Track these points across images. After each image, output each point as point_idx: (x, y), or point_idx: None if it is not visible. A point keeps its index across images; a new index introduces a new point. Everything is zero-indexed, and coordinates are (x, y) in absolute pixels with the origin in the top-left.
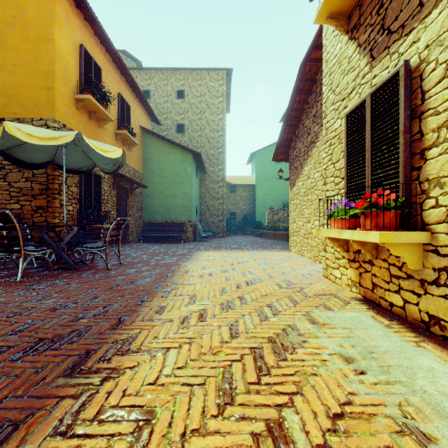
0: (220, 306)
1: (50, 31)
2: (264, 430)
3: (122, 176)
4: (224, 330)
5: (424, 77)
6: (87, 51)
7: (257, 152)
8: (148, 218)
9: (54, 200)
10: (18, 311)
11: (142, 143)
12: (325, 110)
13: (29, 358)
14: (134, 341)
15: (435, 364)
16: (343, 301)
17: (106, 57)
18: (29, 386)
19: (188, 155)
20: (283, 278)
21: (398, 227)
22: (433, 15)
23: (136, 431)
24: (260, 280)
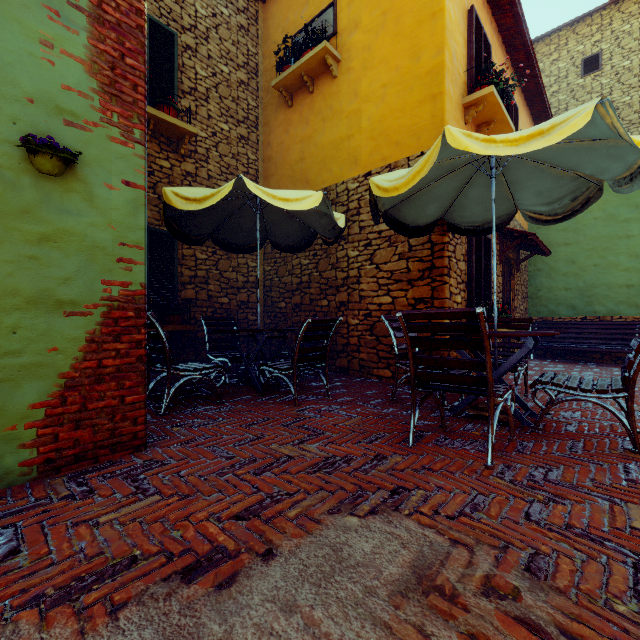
0: None
1: None
2: None
3: (519, 236)
4: None
5: None
6: (476, 17)
7: None
8: (538, 313)
9: (443, 286)
10: None
11: None
12: None
13: None
14: None
15: None
16: None
17: (491, 26)
18: None
19: None
20: None
21: None
22: None
23: None
24: None
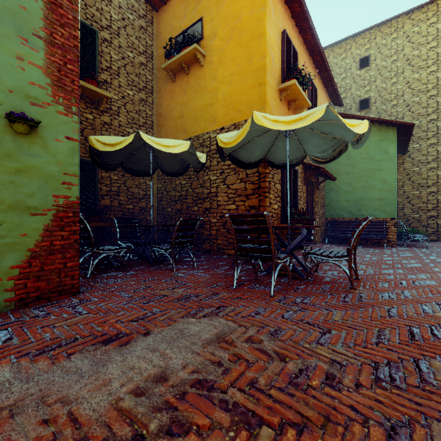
0: None
1: (261, 24)
2: None
3: (315, 168)
4: None
5: None
6: (287, 36)
7: None
8: (331, 216)
9: (265, 199)
10: (329, 370)
11: None
12: None
13: None
14: None
15: None
16: None
17: (298, 39)
18: None
19: (390, 130)
20: None
21: None
22: None
23: None
24: None
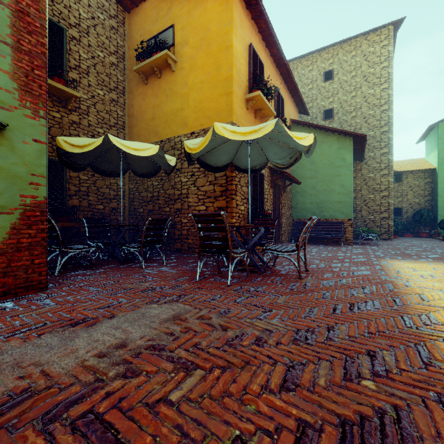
0: None
1: (229, 38)
2: None
3: (281, 173)
4: None
5: None
6: (254, 49)
7: (441, 123)
8: (297, 217)
9: (232, 201)
10: (260, 335)
11: None
12: None
13: None
14: None
15: None
16: None
17: (265, 52)
18: None
19: (347, 140)
20: None
21: None
22: None
23: None
24: None
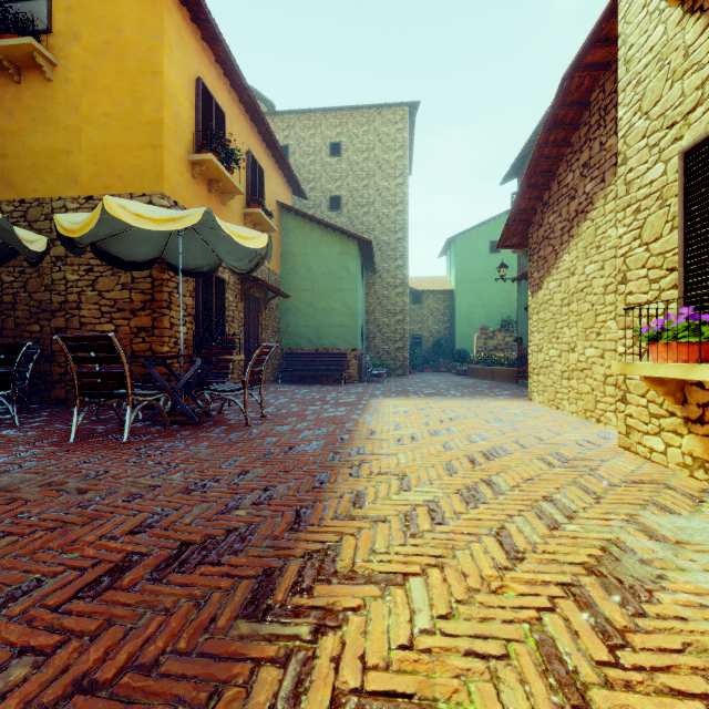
0: (459, 496)
1: (157, 59)
2: None
3: (255, 280)
4: (489, 543)
5: None
6: (206, 87)
7: (458, 237)
8: (288, 345)
9: (163, 317)
10: (137, 492)
11: (280, 229)
12: (623, 149)
13: (176, 576)
14: (339, 557)
15: None
16: (688, 496)
17: (230, 95)
18: (193, 632)
19: (351, 244)
20: (544, 448)
21: None
22: None
23: None
24: (506, 450)
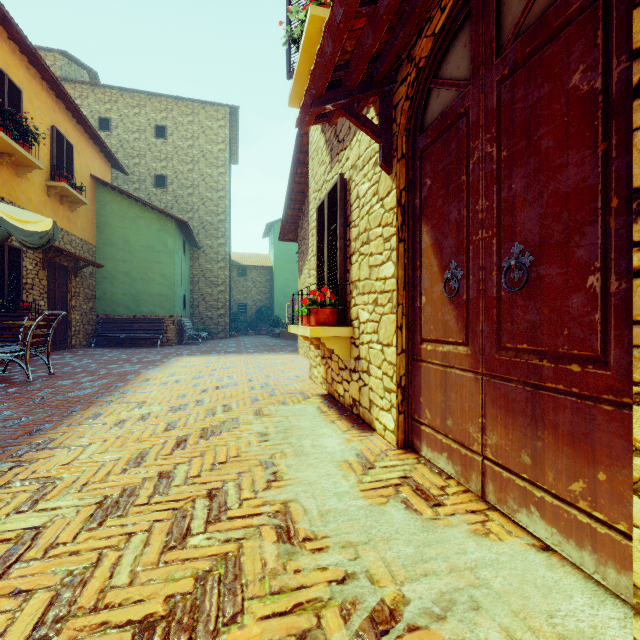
0: (170, 409)
1: None
2: (155, 475)
3: (59, 250)
4: (161, 426)
5: (351, 192)
6: None
7: (276, 223)
8: (104, 312)
9: None
10: None
11: (95, 201)
12: (310, 196)
13: None
14: (54, 442)
15: (329, 431)
16: (305, 397)
17: (29, 71)
18: None
19: (169, 222)
20: (263, 381)
21: (336, 323)
22: (354, 141)
23: (41, 488)
24: (235, 384)
